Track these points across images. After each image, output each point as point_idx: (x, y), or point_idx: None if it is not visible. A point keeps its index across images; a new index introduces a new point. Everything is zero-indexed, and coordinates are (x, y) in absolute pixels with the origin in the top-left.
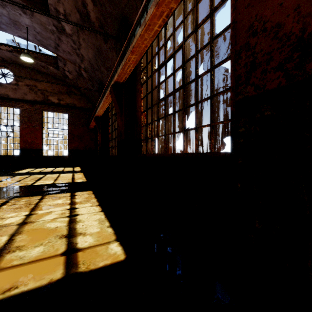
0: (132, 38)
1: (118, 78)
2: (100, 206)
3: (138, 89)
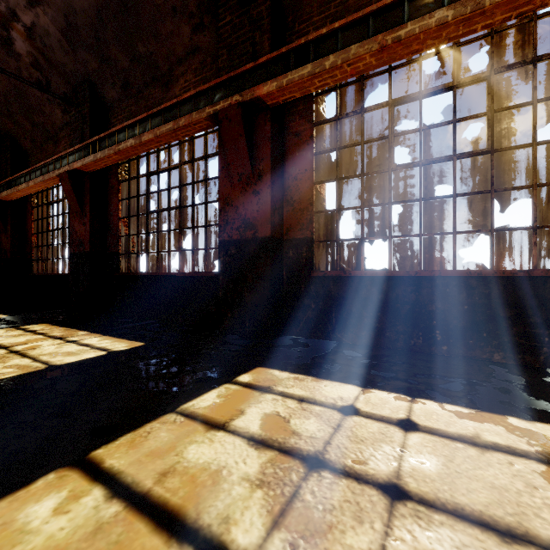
0: (19, 180)
1: (2, 198)
2: None
3: (29, 210)
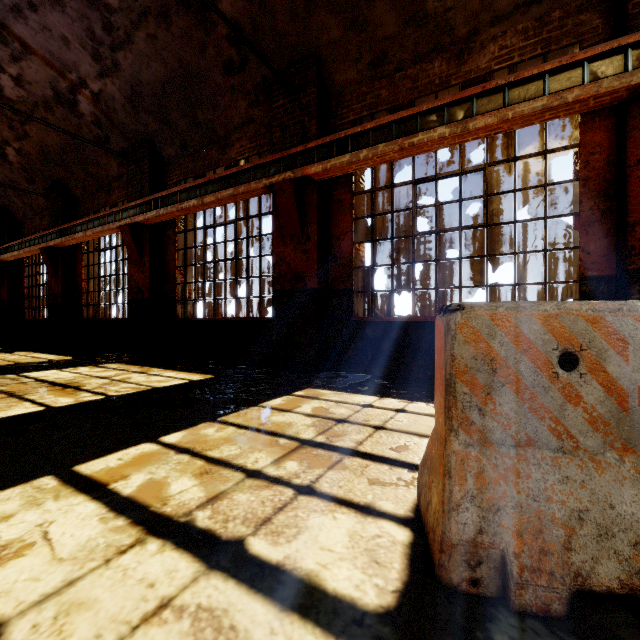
0: (74, 228)
1: (55, 245)
2: (48, 354)
3: (78, 256)
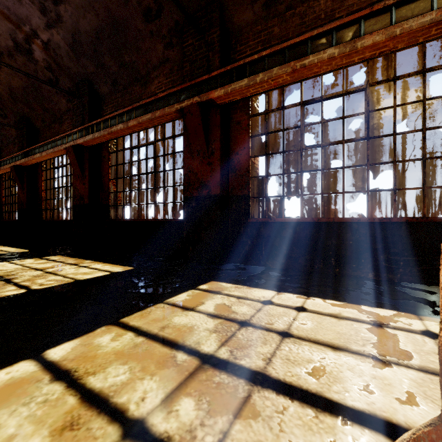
0: (34, 151)
1: (21, 164)
2: (12, 247)
3: (39, 173)
